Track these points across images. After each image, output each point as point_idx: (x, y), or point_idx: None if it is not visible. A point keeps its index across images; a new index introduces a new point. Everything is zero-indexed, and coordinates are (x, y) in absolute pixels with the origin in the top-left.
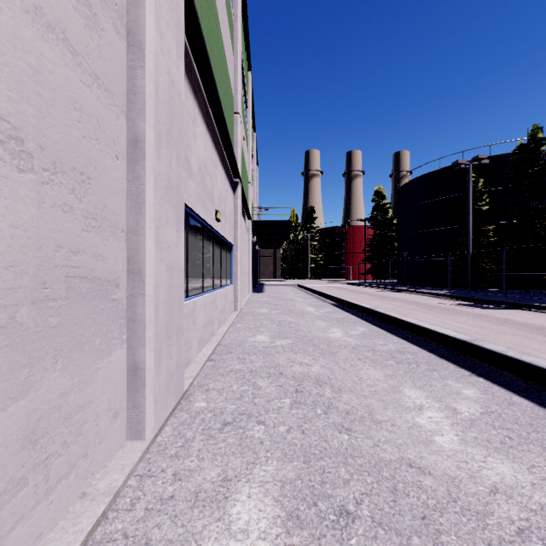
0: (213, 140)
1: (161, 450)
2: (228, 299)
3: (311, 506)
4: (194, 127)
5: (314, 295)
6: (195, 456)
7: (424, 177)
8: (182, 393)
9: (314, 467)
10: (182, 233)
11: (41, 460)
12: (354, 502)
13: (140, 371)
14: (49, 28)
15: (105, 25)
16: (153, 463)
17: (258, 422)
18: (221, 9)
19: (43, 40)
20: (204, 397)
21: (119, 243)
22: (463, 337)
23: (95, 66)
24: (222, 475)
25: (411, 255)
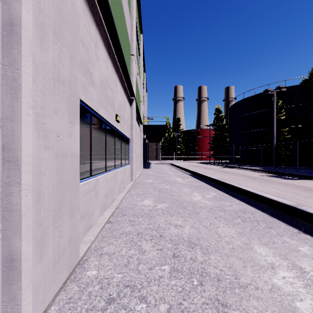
0: (114, 66)
1: None
2: (126, 174)
3: None
4: (96, 49)
5: (180, 170)
6: None
7: (245, 99)
8: (78, 261)
9: None
10: (78, 125)
11: None
12: None
13: (16, 262)
14: None
15: None
16: None
17: (140, 298)
18: None
19: None
20: (96, 263)
21: None
22: (289, 202)
23: None
24: None
25: (237, 146)
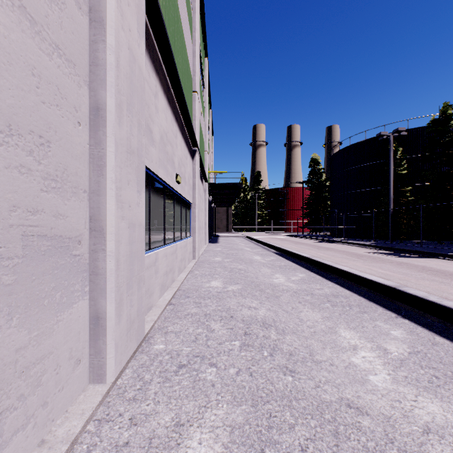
0: (174, 113)
1: (121, 393)
2: (187, 250)
3: None
4: (156, 101)
5: (260, 245)
6: (152, 400)
7: (352, 146)
8: (144, 336)
9: (261, 410)
10: (144, 193)
11: None
12: (299, 448)
13: (101, 320)
14: None
15: None
16: (112, 407)
17: (211, 364)
18: (181, 2)
19: None
20: (163, 339)
21: (81, 203)
22: (389, 283)
23: (56, 36)
24: (175, 420)
25: (341, 212)
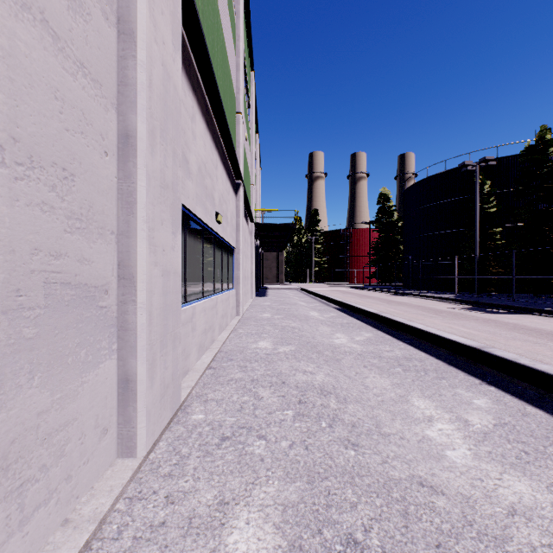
0: (214, 139)
1: (154, 468)
2: (229, 304)
3: (316, 534)
4: (192, 125)
5: (318, 299)
6: (190, 476)
7: (430, 178)
8: (179, 405)
9: (318, 488)
10: (179, 235)
11: (14, 487)
12: (362, 529)
13: (131, 383)
14: (23, 7)
15: (92, 9)
16: (145, 484)
17: (259, 437)
18: (222, 5)
19: (17, 19)
20: (202, 408)
21: (108, 246)
22: (473, 343)
23: (80, 52)
24: (218, 498)
25: (417, 258)
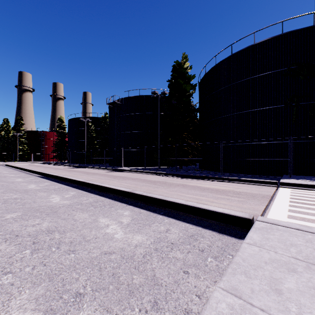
0: None
1: None
2: None
3: None
4: None
5: (13, 168)
6: None
7: (76, 118)
8: None
9: None
10: None
11: None
12: None
13: None
14: None
15: None
16: None
17: None
18: None
19: None
20: None
21: None
22: (41, 171)
23: None
24: None
25: (72, 150)
